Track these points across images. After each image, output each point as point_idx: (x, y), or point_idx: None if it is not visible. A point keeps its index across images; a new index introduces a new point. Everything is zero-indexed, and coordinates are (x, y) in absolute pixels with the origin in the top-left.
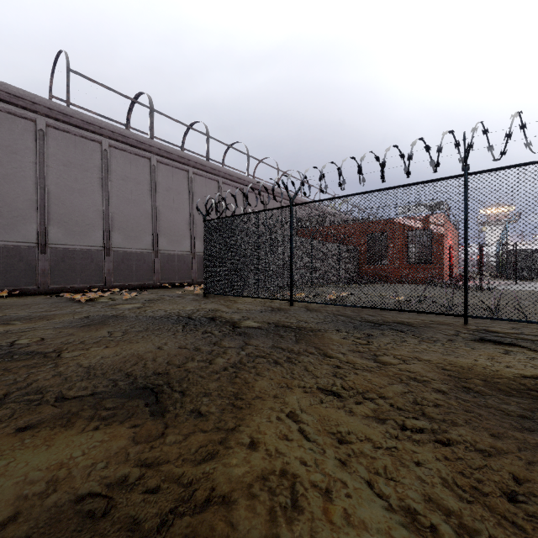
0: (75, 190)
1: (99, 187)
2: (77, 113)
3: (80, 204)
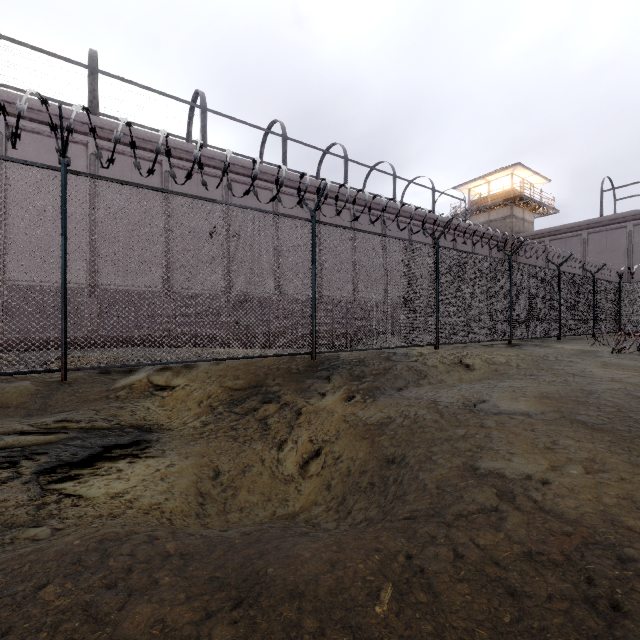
0: (604, 267)
1: (623, 259)
2: (604, 218)
3: (608, 275)
